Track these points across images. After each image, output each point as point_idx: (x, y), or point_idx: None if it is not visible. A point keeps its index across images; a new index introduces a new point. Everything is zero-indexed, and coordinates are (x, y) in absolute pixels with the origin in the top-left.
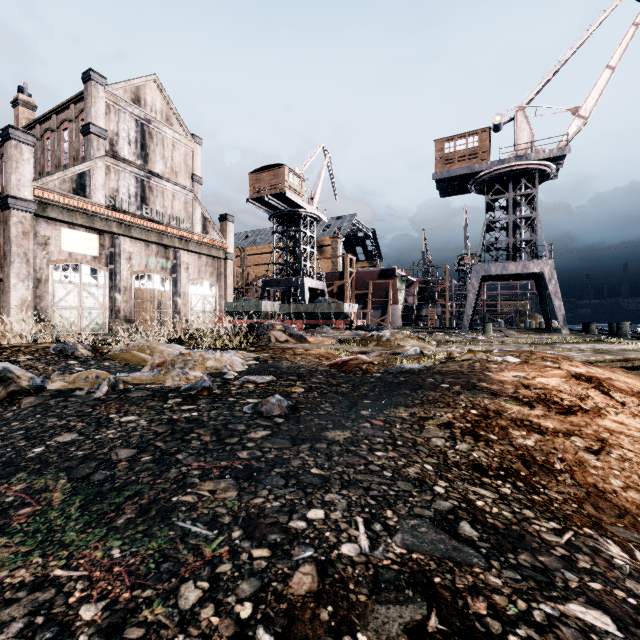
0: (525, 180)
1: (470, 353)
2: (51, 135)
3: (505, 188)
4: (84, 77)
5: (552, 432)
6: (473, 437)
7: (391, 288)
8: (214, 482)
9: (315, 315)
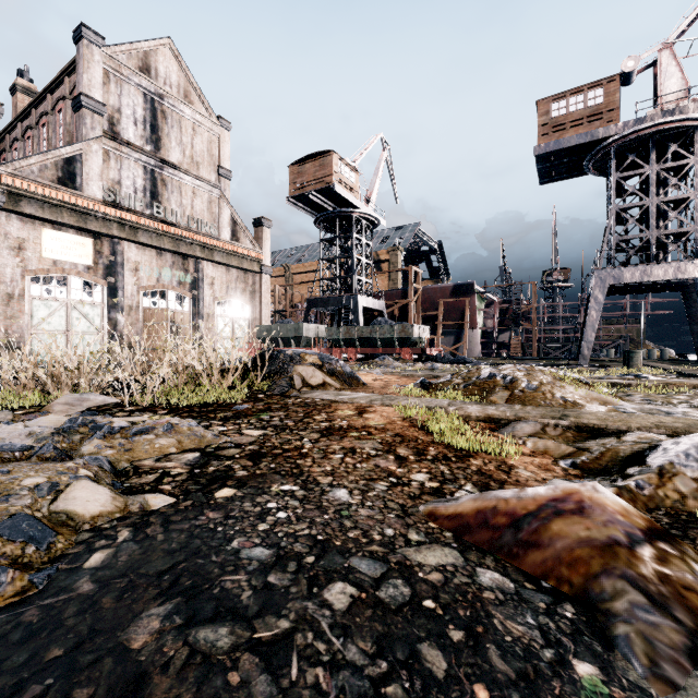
0: (677, 145)
1: None
2: (46, 120)
3: (637, 164)
4: (75, 36)
5: None
6: None
7: (468, 308)
8: None
9: (372, 341)
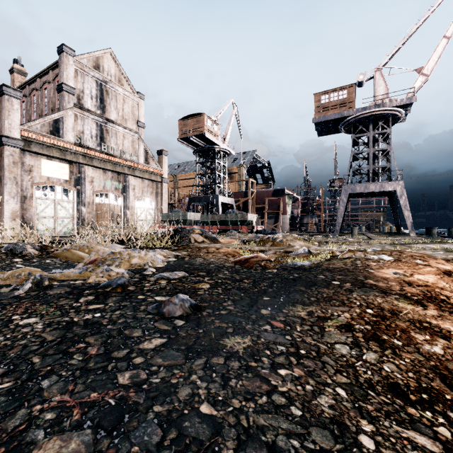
0: (382, 122)
1: (350, 252)
2: (36, 93)
3: (366, 129)
4: (58, 50)
5: None
6: (377, 343)
7: (281, 203)
8: (63, 439)
9: (226, 222)
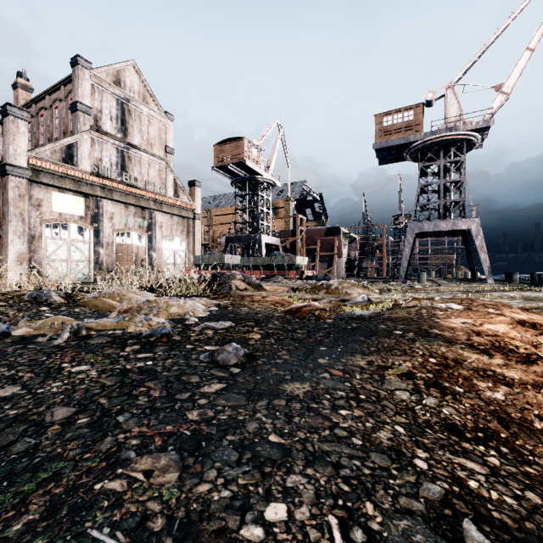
0: (454, 149)
1: (415, 300)
2: (45, 113)
3: (436, 156)
4: (72, 62)
5: (519, 384)
6: (438, 389)
7: (336, 244)
8: (153, 457)
9: (271, 267)
